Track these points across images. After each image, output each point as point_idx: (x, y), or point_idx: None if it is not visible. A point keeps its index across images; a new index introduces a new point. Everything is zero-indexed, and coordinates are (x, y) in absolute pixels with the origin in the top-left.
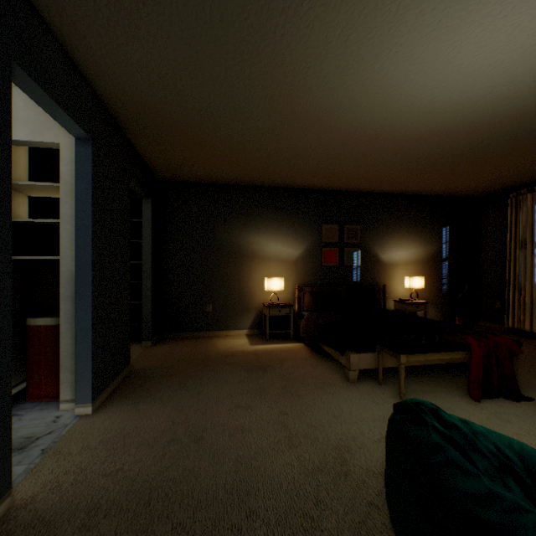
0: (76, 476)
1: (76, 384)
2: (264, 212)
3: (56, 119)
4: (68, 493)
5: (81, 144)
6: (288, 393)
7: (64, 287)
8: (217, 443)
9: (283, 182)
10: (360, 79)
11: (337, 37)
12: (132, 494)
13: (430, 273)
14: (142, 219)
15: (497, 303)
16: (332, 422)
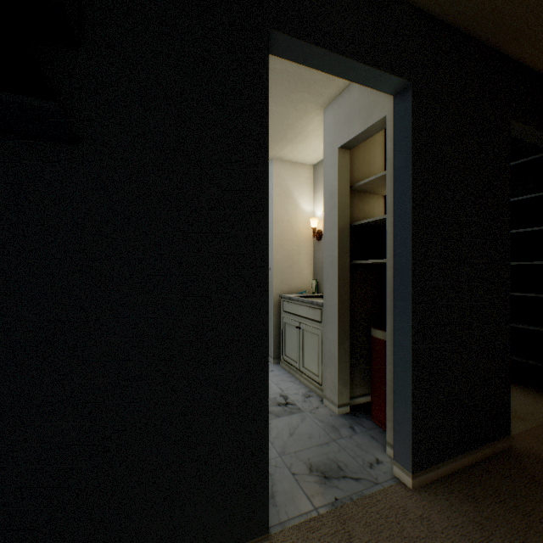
0: None
1: (394, 433)
2: None
3: (357, 82)
4: None
5: (399, 100)
6: None
7: (388, 298)
8: None
9: None
10: None
11: None
12: None
13: None
14: None
15: None
16: None
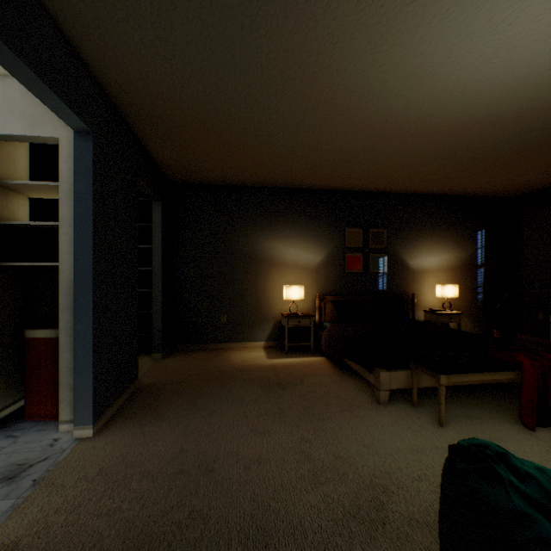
0: (68, 515)
1: (76, 404)
2: (282, 215)
3: (51, 108)
4: (56, 539)
5: (81, 138)
6: (310, 415)
7: (63, 296)
8: (230, 477)
9: (303, 182)
10: (395, 57)
11: (371, 1)
12: (129, 542)
13: (463, 281)
14: (153, 223)
15: (539, 314)
16: (362, 453)
